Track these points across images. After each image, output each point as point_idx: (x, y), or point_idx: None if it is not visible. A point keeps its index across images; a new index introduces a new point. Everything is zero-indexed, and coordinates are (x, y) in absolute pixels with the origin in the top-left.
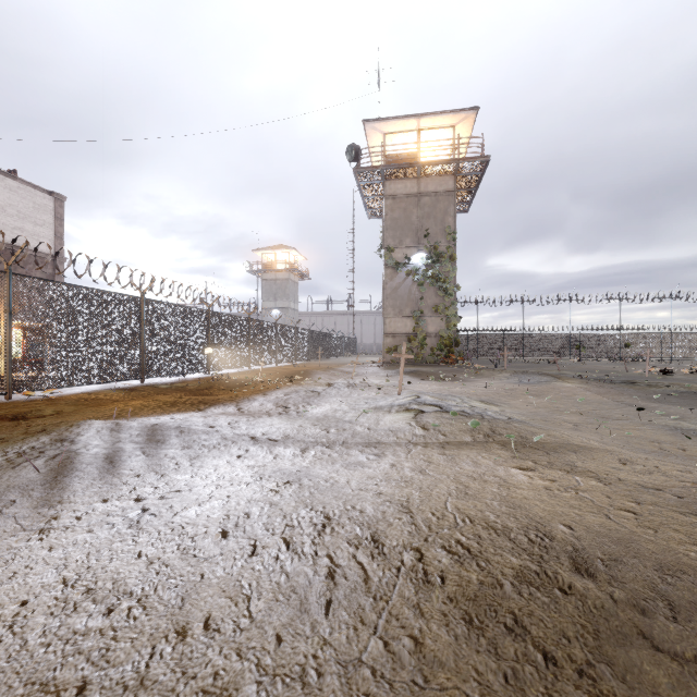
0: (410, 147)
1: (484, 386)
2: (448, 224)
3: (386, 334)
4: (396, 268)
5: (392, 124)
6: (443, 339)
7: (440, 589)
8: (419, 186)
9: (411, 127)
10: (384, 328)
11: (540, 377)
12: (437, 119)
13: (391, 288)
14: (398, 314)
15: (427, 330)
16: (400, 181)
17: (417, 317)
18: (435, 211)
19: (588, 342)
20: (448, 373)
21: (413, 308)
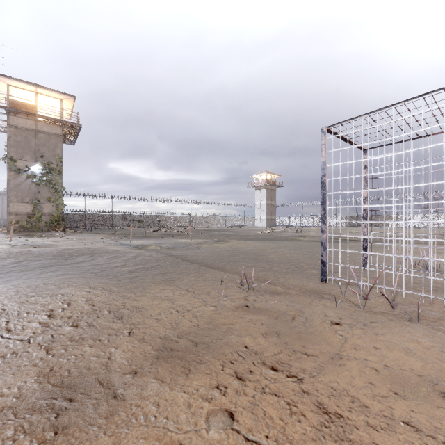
0: (30, 98)
1: (63, 238)
2: (57, 153)
3: (10, 213)
4: (19, 172)
5: (15, 82)
6: (54, 217)
7: (3, 253)
8: (37, 126)
9: (30, 89)
10: (9, 209)
11: (93, 233)
12: (49, 92)
13: (14, 184)
14: (20, 200)
15: (43, 211)
16: (22, 118)
17: (35, 203)
18: (48, 143)
19: (147, 219)
20: (50, 234)
21: (32, 198)
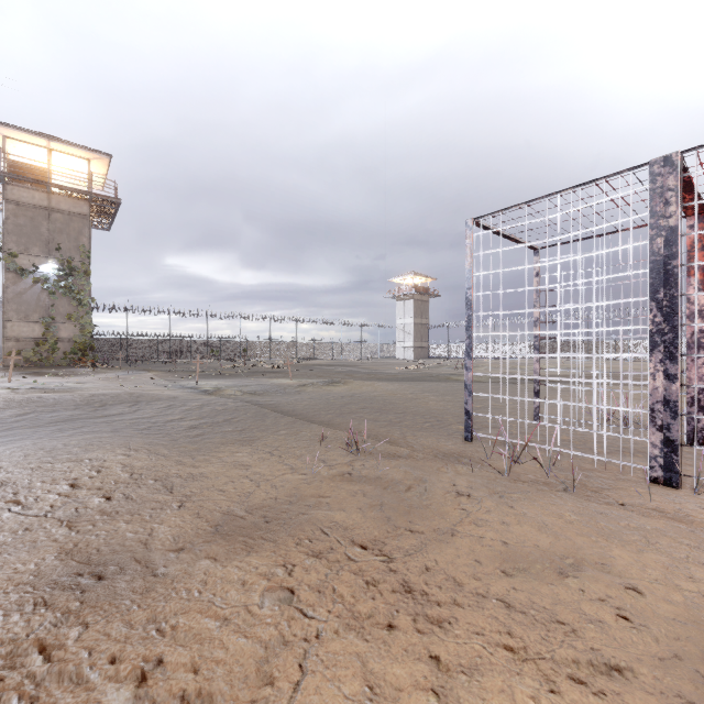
0: (40, 157)
1: (91, 377)
2: (83, 243)
3: (7, 338)
4: (22, 274)
5: (16, 133)
6: (78, 344)
7: None
8: (51, 201)
9: (40, 143)
10: (5, 332)
11: (139, 370)
12: (70, 148)
13: (14, 292)
14: (23, 318)
15: (60, 335)
16: (26, 190)
17: (48, 323)
18: (68, 229)
19: (227, 347)
20: (71, 371)
21: (43, 314)
